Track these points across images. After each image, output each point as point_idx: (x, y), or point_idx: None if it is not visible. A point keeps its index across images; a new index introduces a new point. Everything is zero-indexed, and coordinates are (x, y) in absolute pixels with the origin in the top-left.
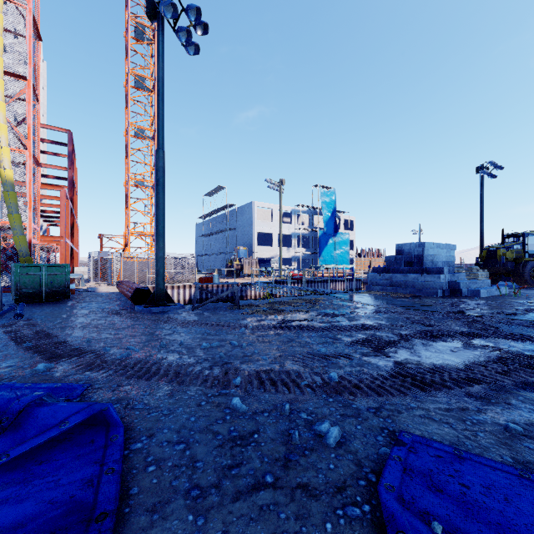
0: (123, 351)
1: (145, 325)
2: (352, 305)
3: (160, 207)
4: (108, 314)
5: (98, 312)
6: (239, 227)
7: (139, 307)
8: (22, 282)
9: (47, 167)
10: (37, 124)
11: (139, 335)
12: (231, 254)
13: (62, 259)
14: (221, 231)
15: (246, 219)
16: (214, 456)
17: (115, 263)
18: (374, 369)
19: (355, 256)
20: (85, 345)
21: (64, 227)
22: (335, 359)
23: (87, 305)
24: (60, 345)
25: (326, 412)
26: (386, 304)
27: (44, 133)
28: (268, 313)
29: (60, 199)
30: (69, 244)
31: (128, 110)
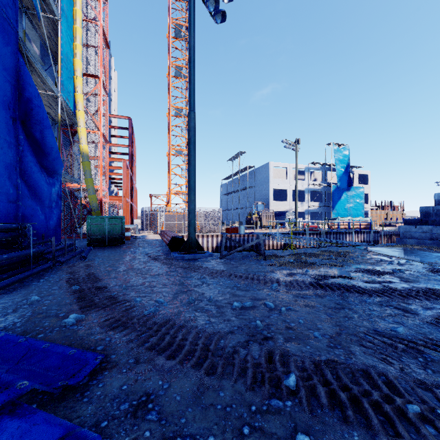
0: (152, 304)
1: (177, 273)
2: (392, 261)
3: (191, 163)
4: (149, 259)
5: (142, 257)
6: (256, 185)
7: (174, 254)
8: (92, 230)
9: (116, 146)
10: (106, 112)
11: (170, 284)
12: (250, 209)
13: (124, 213)
14: (241, 189)
15: (263, 178)
16: None
17: (160, 216)
18: None
19: (369, 209)
20: (121, 292)
21: (125, 189)
22: (432, 351)
23: (135, 250)
24: (100, 290)
25: None
26: (439, 262)
27: (115, 123)
28: (297, 266)
29: (122, 168)
30: (129, 202)
31: (169, 95)
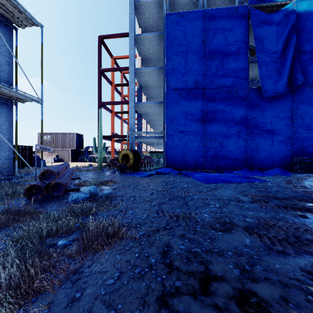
0: None
1: None
2: None
3: None
4: None
5: None
6: None
7: None
8: None
9: None
10: None
11: None
12: None
13: None
14: None
15: None
16: (266, 178)
17: None
18: (309, 186)
19: None
20: None
21: None
22: None
23: None
24: None
25: (277, 181)
26: None
27: None
28: None
29: None
30: None
31: None
